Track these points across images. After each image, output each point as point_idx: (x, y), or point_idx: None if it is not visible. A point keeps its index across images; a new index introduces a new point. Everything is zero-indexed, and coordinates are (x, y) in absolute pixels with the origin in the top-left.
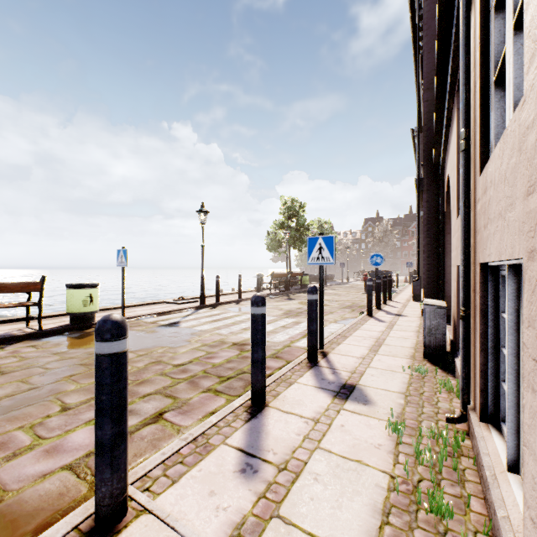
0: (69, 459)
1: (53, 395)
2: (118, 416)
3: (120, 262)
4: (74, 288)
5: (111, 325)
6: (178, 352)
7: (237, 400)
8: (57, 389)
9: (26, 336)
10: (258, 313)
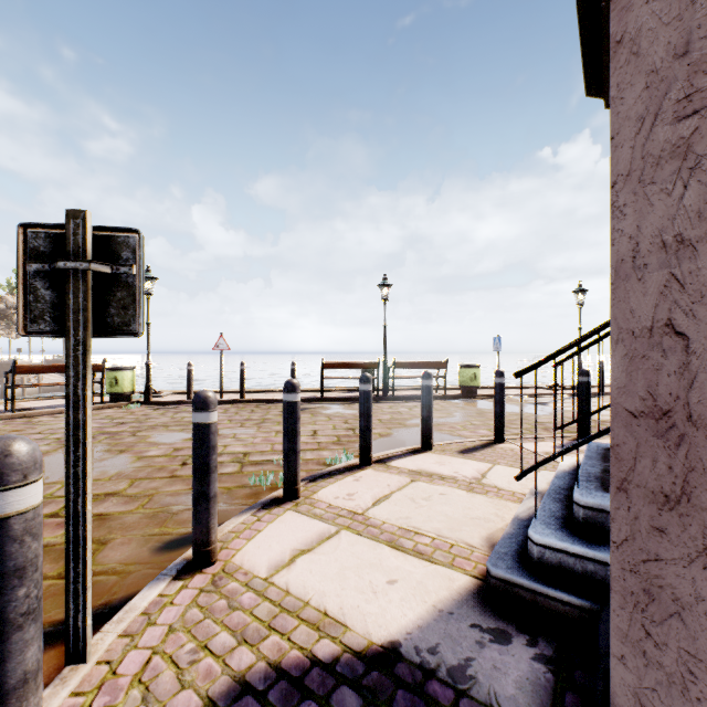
0: (479, 435)
1: (465, 420)
2: (501, 405)
3: (495, 347)
4: (463, 367)
5: (499, 372)
6: (539, 417)
7: (569, 434)
8: (466, 419)
9: (438, 397)
10: (582, 380)
